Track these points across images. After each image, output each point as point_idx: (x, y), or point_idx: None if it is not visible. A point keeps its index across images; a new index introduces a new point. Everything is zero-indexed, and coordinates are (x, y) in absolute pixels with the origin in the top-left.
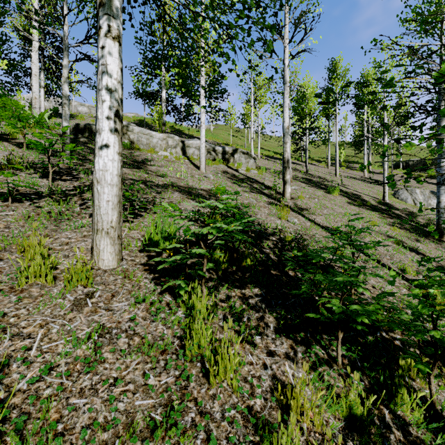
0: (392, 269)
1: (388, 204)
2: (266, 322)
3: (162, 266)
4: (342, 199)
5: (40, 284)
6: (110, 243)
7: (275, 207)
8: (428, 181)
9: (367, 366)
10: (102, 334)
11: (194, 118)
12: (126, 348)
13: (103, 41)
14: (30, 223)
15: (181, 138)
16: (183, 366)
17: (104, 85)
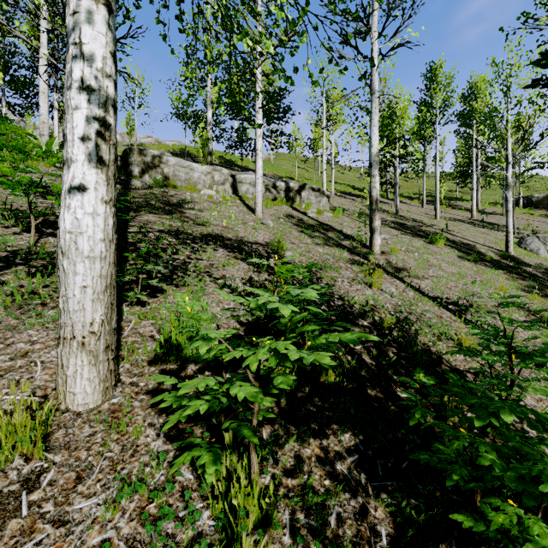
0: None
1: (514, 258)
2: (372, 524)
3: (172, 422)
4: (450, 251)
5: None
6: (90, 360)
7: (361, 268)
8: None
9: None
10: None
11: (249, 145)
12: None
13: (77, 3)
14: None
15: (233, 170)
16: None
17: (78, 81)
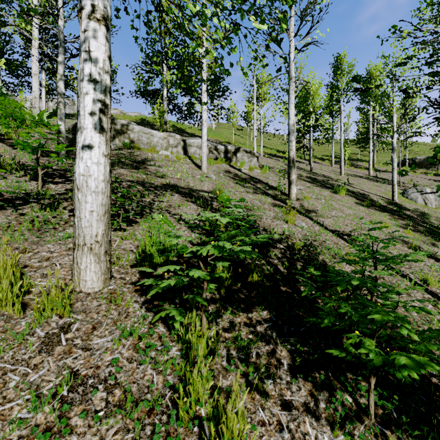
0: (413, 281)
1: (397, 204)
2: (278, 358)
3: (153, 292)
4: (349, 199)
5: (6, 314)
6: (95, 260)
7: (281, 209)
8: (436, 179)
9: (405, 418)
10: (74, 386)
11: (196, 117)
12: (103, 407)
13: (87, 24)
14: (8, 235)
15: (183, 136)
16: (175, 433)
17: (88, 76)
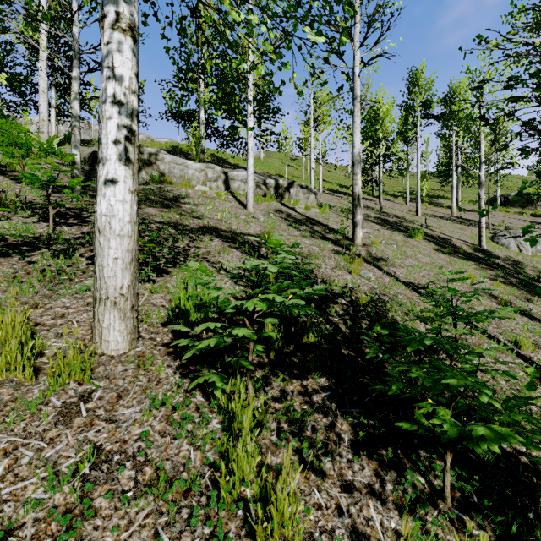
0: (502, 343)
1: (486, 251)
2: (338, 433)
3: (189, 354)
4: (427, 244)
5: (15, 380)
6: (120, 316)
7: (343, 257)
8: (534, 220)
9: (487, 502)
10: (97, 463)
11: (240, 144)
12: (132, 487)
13: (110, 36)
14: (14, 287)
15: (224, 168)
16: (216, 516)
17: (111, 97)
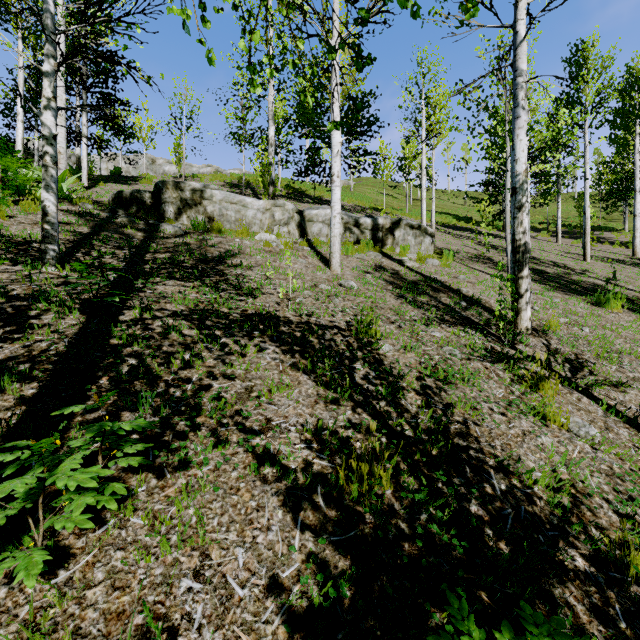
0: None
1: None
2: None
3: None
4: (634, 319)
5: None
6: None
7: (513, 370)
8: None
9: None
10: None
11: (323, 170)
12: None
13: None
14: None
15: (302, 203)
16: None
17: None
